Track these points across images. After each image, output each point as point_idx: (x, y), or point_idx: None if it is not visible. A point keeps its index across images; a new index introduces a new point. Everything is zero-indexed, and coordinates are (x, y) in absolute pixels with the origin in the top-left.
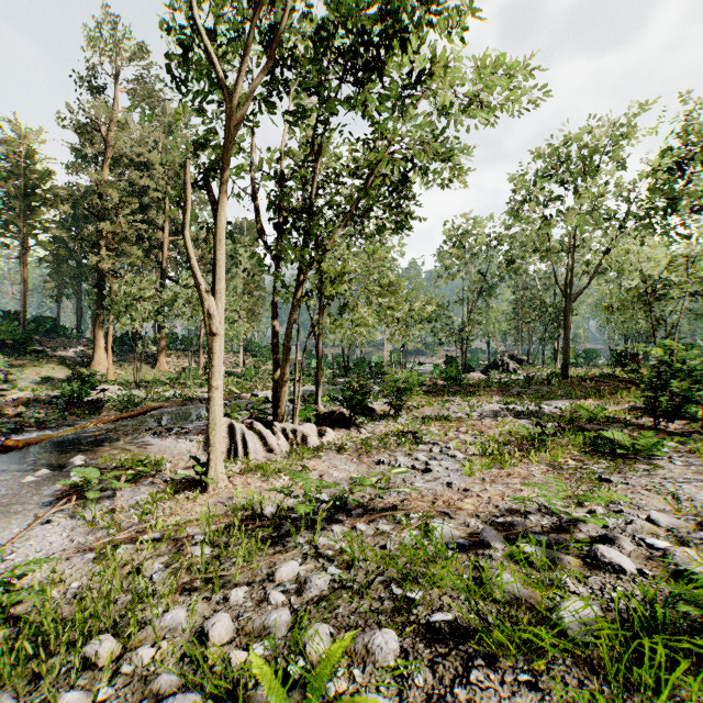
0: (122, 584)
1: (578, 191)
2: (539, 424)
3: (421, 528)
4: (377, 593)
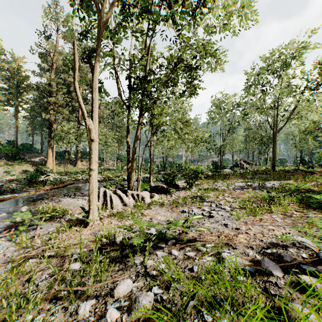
0: (16, 291)
1: (281, 77)
2: (269, 192)
3: (215, 256)
4: (191, 318)
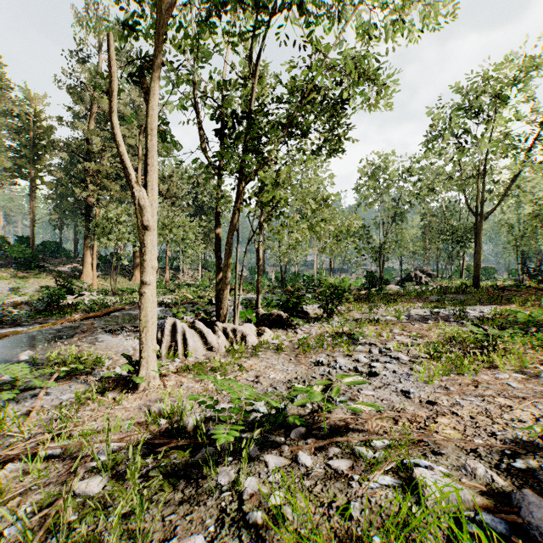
0: None
1: (490, 121)
2: (478, 326)
3: (396, 472)
4: None
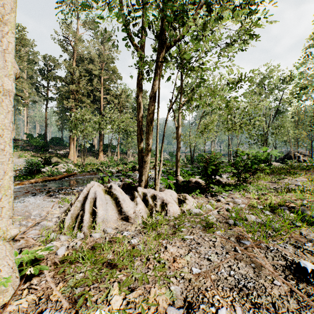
0: None
1: None
2: None
3: None
4: None
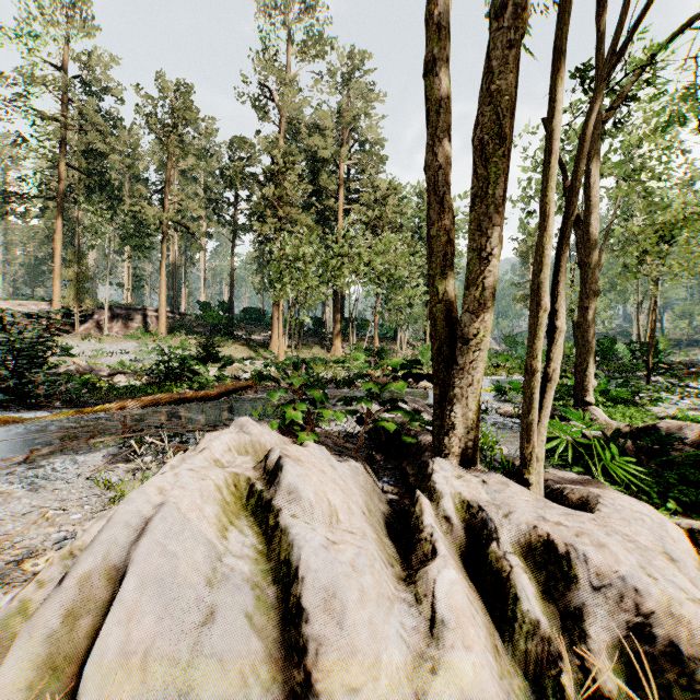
0: None
1: None
2: None
3: None
4: None
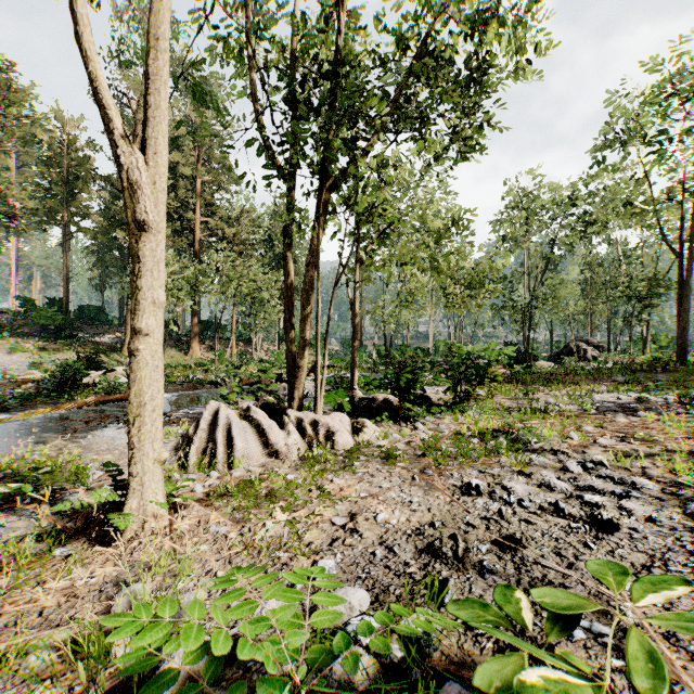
0: None
1: None
2: None
3: None
4: None
